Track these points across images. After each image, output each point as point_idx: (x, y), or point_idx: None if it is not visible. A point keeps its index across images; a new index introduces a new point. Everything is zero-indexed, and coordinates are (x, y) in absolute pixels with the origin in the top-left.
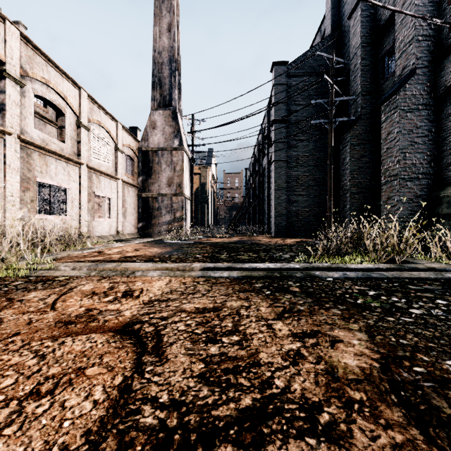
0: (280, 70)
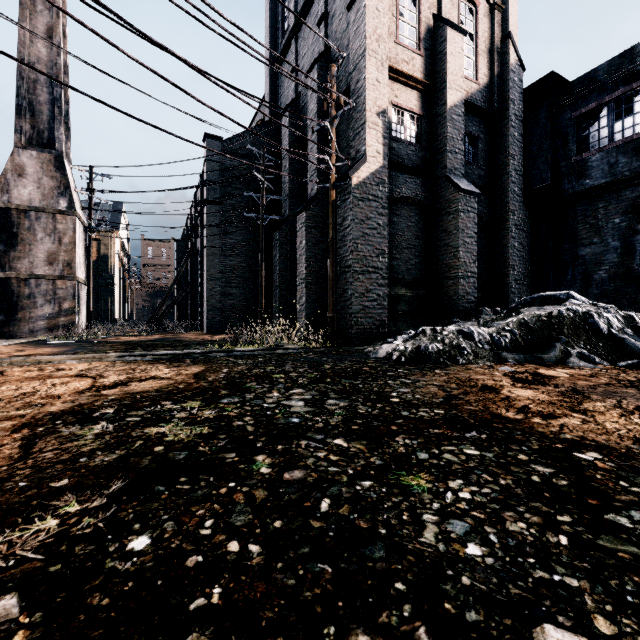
0: (213, 144)
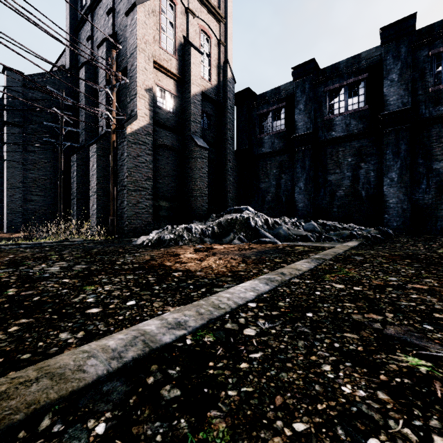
0: (13, 76)
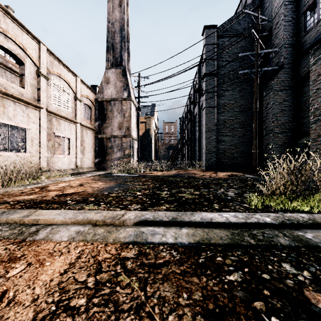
0: (210, 32)
